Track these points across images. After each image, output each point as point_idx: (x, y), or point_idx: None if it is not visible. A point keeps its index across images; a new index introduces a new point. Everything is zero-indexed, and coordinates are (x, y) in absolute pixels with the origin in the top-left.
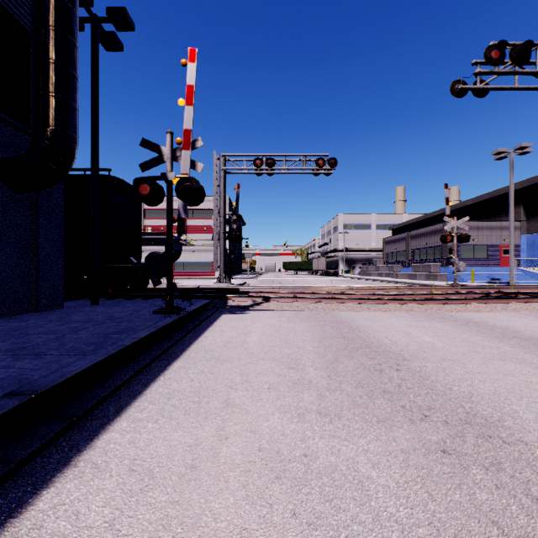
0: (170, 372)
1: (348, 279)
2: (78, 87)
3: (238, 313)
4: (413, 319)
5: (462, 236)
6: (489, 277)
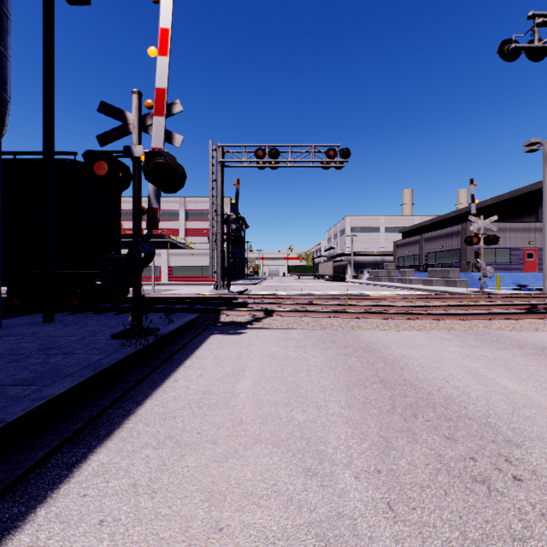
0: (69, 490)
1: (357, 285)
2: (9, 28)
3: (231, 334)
4: (462, 343)
5: (490, 238)
6: (515, 284)
